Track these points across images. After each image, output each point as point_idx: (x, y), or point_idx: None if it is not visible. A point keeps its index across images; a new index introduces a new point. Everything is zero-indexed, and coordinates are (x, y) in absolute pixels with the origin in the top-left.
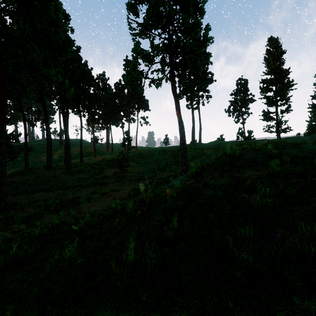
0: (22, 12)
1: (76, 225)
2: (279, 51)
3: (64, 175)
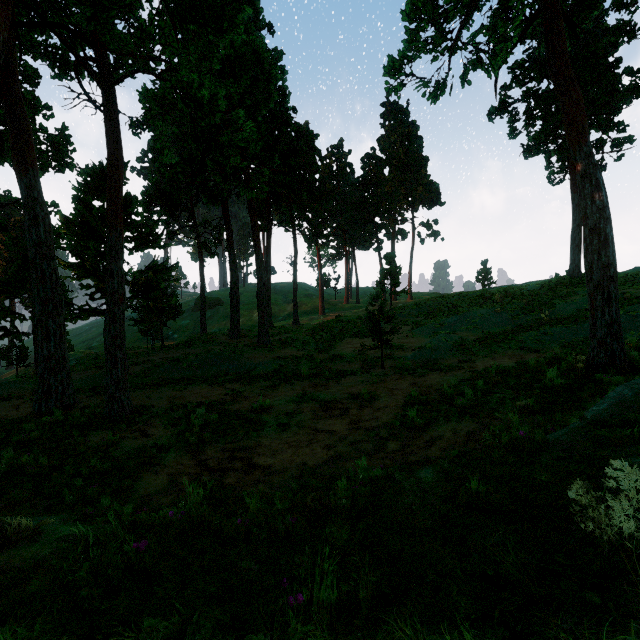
0: None
1: None
2: None
3: (254, 348)
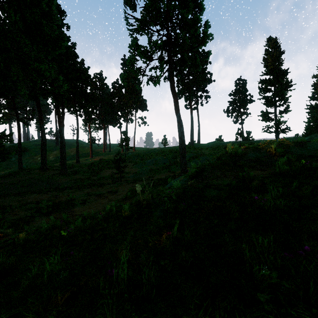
0: (12, 3)
1: (67, 230)
2: (277, 51)
3: (59, 175)
